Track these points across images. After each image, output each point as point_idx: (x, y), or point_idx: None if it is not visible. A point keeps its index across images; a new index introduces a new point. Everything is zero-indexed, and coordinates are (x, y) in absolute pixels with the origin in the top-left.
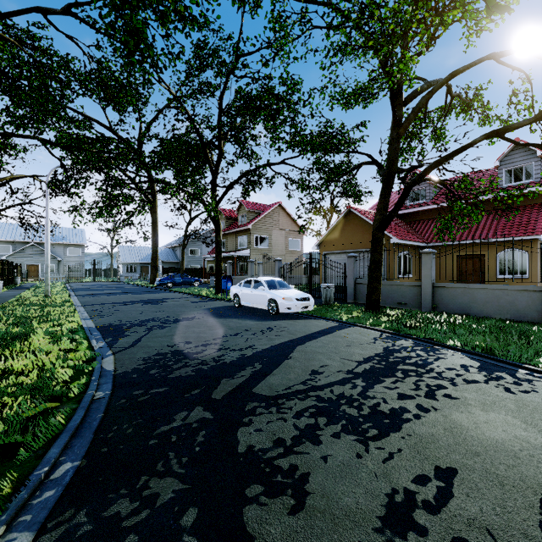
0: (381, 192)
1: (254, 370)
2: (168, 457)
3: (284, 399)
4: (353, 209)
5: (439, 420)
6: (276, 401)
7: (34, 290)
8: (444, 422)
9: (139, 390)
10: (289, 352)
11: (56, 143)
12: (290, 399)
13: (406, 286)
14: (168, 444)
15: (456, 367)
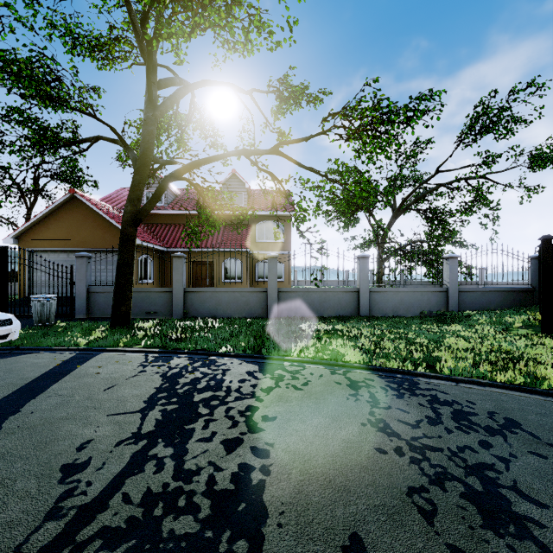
0: (134, 178)
1: None
2: None
3: None
4: (80, 195)
5: (286, 461)
6: None
7: None
8: (291, 460)
9: None
10: None
11: None
12: None
13: (157, 293)
14: None
15: (245, 376)
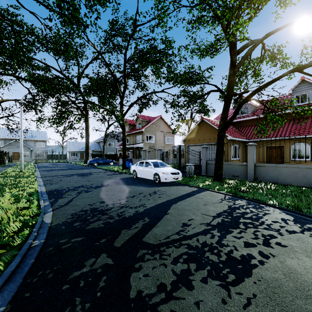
0: (223, 107)
1: (144, 223)
2: (74, 303)
3: (165, 247)
4: (204, 119)
5: (278, 266)
6: (159, 249)
7: (14, 167)
8: (282, 267)
9: (64, 239)
10: (167, 209)
11: (25, 79)
12: (168, 247)
13: (238, 165)
14: (77, 289)
15: (278, 220)
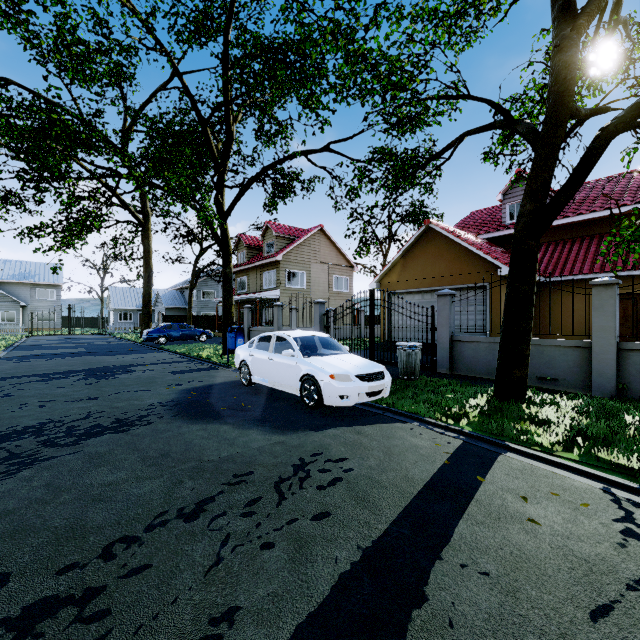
0: (537, 154)
1: None
2: None
3: None
4: (434, 225)
5: None
6: None
7: None
8: None
9: None
10: None
11: None
12: None
13: (557, 347)
14: None
15: None
